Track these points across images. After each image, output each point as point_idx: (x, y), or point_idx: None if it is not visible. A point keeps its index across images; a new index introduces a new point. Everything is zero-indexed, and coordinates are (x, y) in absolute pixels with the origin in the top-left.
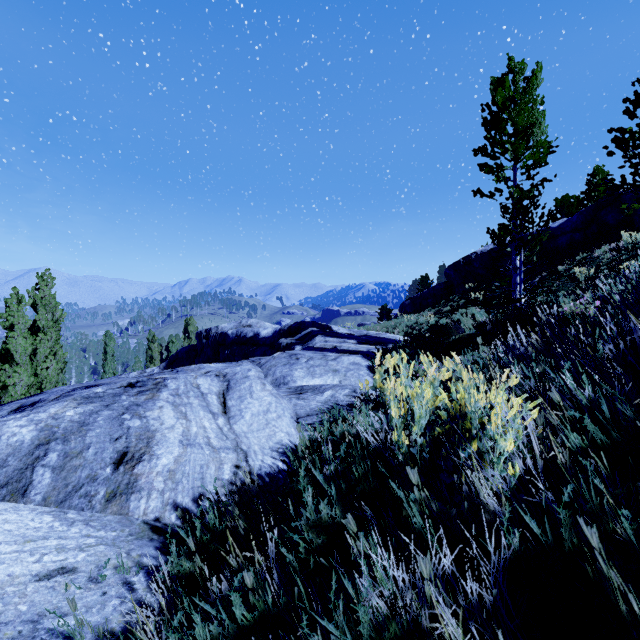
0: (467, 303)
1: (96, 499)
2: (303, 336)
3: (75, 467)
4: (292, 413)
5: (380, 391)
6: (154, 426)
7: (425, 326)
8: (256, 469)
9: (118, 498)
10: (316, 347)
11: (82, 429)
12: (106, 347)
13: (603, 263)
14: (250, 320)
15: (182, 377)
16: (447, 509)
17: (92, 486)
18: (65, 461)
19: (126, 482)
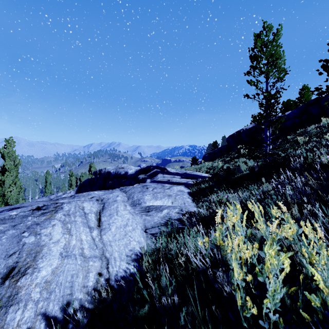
0: (239, 156)
1: None
2: (151, 174)
3: None
4: (142, 226)
5: (220, 248)
6: (44, 241)
7: (216, 168)
8: (114, 275)
9: None
10: (158, 180)
11: None
12: (46, 179)
13: (312, 134)
14: (123, 165)
15: (74, 202)
16: None
17: None
18: None
19: (8, 295)
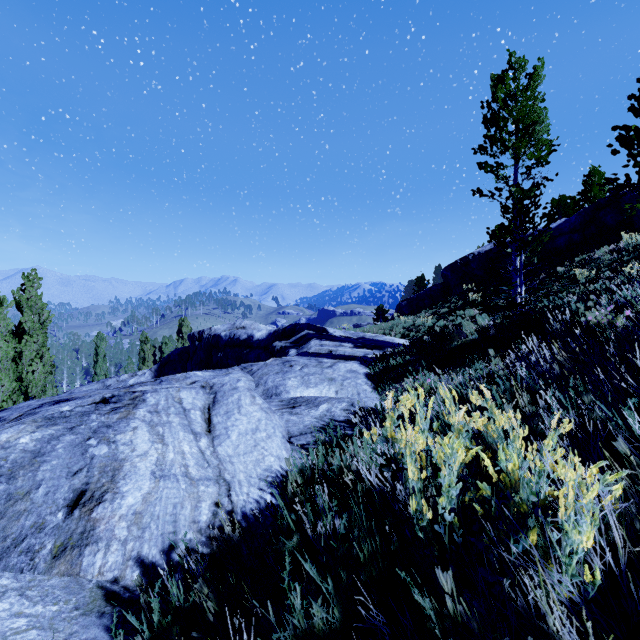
0: (465, 304)
1: (40, 555)
2: (298, 339)
3: (18, 513)
4: (284, 431)
5: (392, 442)
6: (123, 453)
7: (422, 328)
8: (240, 506)
9: (68, 553)
10: (311, 352)
11: (35, 461)
12: (97, 348)
13: (604, 264)
14: (244, 322)
15: (163, 390)
16: (496, 635)
17: (37, 538)
18: (7, 505)
19: (81, 530)
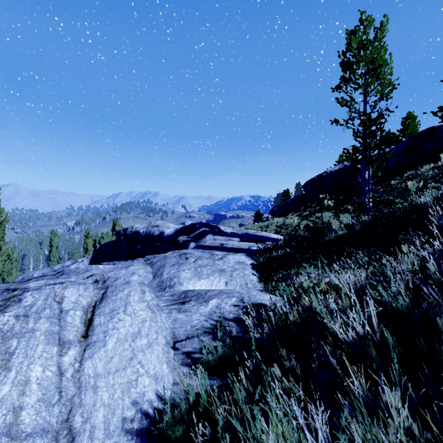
0: (321, 209)
1: None
2: (197, 234)
3: None
4: (168, 335)
5: None
6: None
7: (290, 226)
8: None
9: None
10: (205, 245)
11: None
12: (51, 242)
13: (428, 178)
14: (157, 222)
15: (48, 287)
16: None
17: None
18: None
19: None
